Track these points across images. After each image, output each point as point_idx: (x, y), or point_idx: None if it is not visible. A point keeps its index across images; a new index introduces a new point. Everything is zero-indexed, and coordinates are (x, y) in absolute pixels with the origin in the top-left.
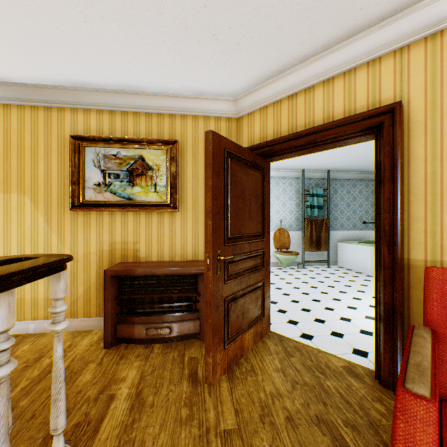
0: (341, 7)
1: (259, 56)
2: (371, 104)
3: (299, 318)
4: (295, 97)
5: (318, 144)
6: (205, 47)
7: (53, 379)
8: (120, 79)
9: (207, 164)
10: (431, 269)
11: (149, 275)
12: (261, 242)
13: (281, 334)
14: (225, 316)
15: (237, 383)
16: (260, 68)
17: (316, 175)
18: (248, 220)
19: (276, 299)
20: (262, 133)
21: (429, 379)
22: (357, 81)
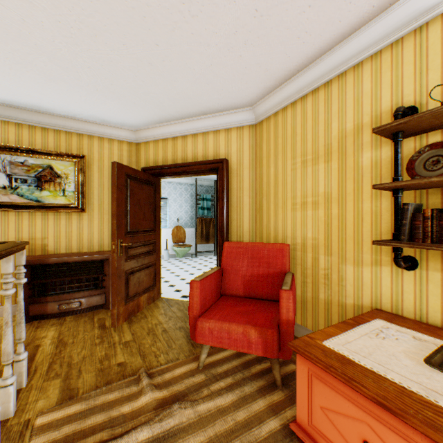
0: (196, 103)
1: (151, 111)
2: (216, 155)
3: (183, 288)
4: (177, 139)
5: (189, 173)
6: (111, 100)
7: (18, 311)
8: (31, 101)
9: (113, 183)
10: (225, 243)
11: (61, 263)
12: (154, 234)
13: (168, 298)
14: (127, 283)
15: (134, 323)
16: (152, 117)
17: (206, 183)
18: (143, 220)
19: (170, 279)
20: (155, 158)
21: (203, 277)
22: (209, 140)
